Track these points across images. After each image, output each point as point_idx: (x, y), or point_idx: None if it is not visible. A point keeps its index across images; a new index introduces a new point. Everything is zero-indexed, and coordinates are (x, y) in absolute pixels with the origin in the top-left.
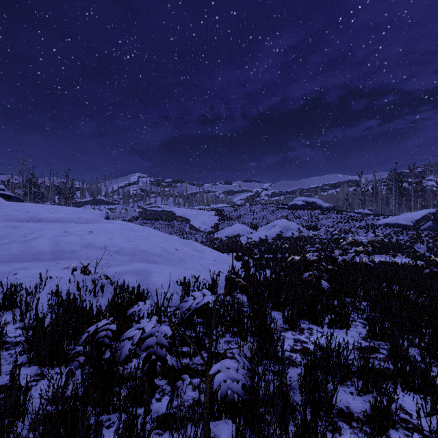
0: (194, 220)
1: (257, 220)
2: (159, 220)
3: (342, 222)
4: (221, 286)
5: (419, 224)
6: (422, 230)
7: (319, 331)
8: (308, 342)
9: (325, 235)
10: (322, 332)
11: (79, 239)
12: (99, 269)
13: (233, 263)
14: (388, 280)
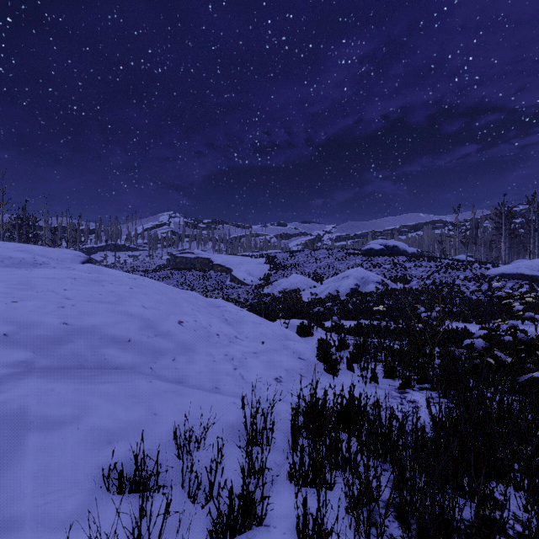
0: (237, 269)
1: (322, 270)
2: (191, 270)
3: (439, 271)
4: (277, 447)
5: None
6: None
7: None
8: None
9: (420, 290)
10: None
11: None
12: None
13: (299, 347)
14: None
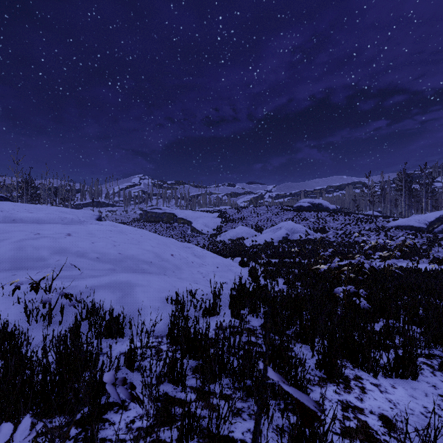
0: (196, 222)
1: (262, 222)
2: (160, 222)
3: (351, 224)
4: (224, 302)
5: (433, 226)
6: (436, 232)
7: (374, 383)
8: (365, 410)
9: (334, 238)
10: (378, 385)
11: (51, 243)
12: (65, 283)
13: (238, 270)
14: (423, 292)
